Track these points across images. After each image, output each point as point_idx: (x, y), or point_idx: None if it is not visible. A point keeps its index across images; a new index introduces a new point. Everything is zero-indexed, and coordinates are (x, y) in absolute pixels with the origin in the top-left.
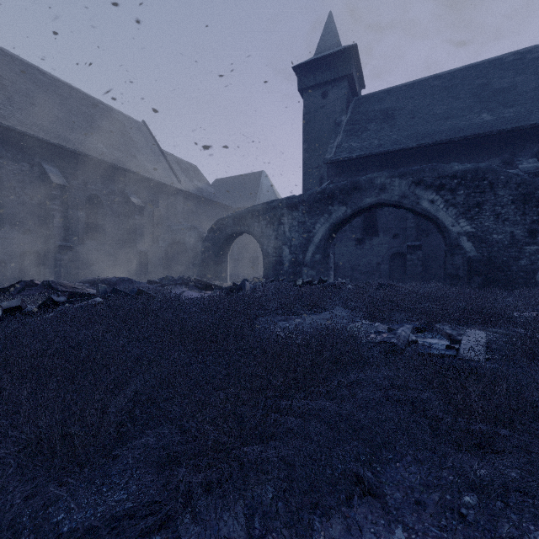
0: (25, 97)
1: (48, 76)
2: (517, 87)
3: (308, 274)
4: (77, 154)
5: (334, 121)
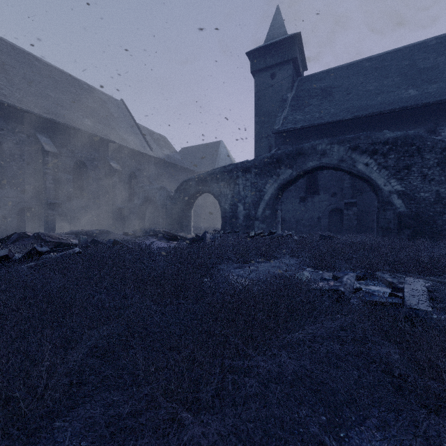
0: (23, 79)
1: (42, 62)
2: (439, 66)
3: (259, 227)
4: (66, 127)
5: (281, 98)
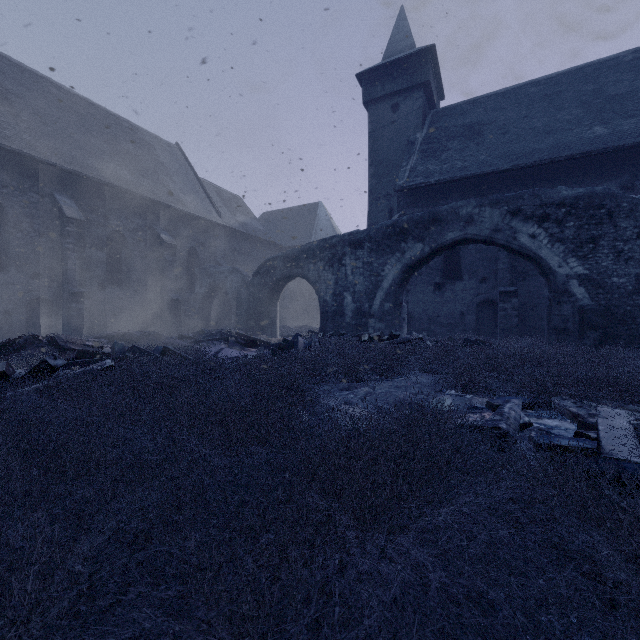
0: (35, 114)
1: (63, 90)
2: (638, 92)
3: (376, 328)
4: (96, 182)
5: (407, 140)
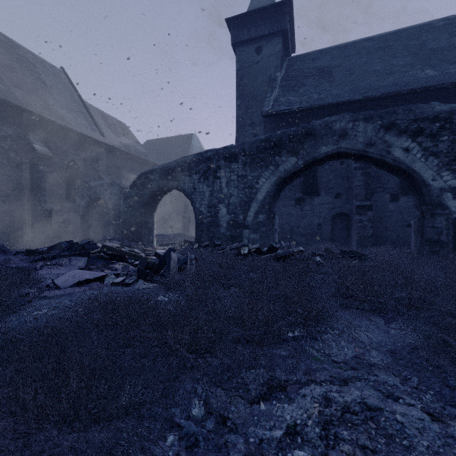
0: None
1: None
2: (455, 46)
3: (250, 238)
4: None
5: (269, 78)
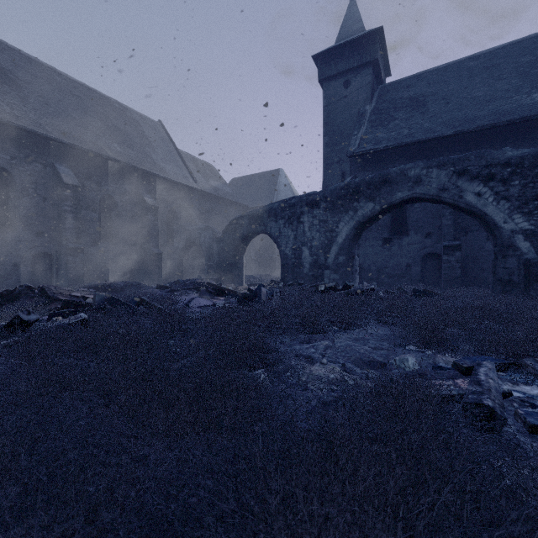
0: (40, 97)
1: (64, 77)
2: None
3: (331, 278)
4: (90, 154)
5: (357, 112)
